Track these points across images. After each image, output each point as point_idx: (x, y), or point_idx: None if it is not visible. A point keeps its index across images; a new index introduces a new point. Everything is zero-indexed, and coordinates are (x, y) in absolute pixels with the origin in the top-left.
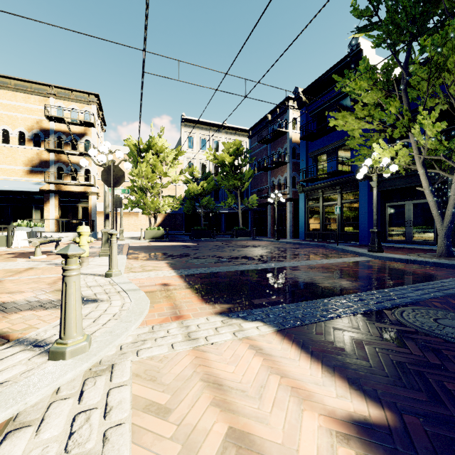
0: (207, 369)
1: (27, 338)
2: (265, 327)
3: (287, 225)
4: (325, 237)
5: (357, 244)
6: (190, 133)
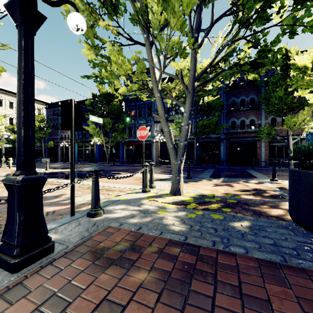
0: (63, 170)
1: (38, 171)
2: (68, 169)
3: (69, 156)
4: (85, 161)
5: None
6: (0, 96)
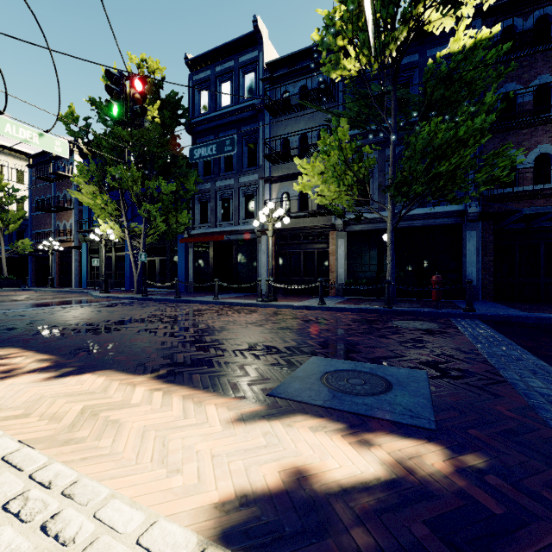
0: None
1: None
2: None
3: (72, 274)
4: None
5: (118, 290)
6: None
